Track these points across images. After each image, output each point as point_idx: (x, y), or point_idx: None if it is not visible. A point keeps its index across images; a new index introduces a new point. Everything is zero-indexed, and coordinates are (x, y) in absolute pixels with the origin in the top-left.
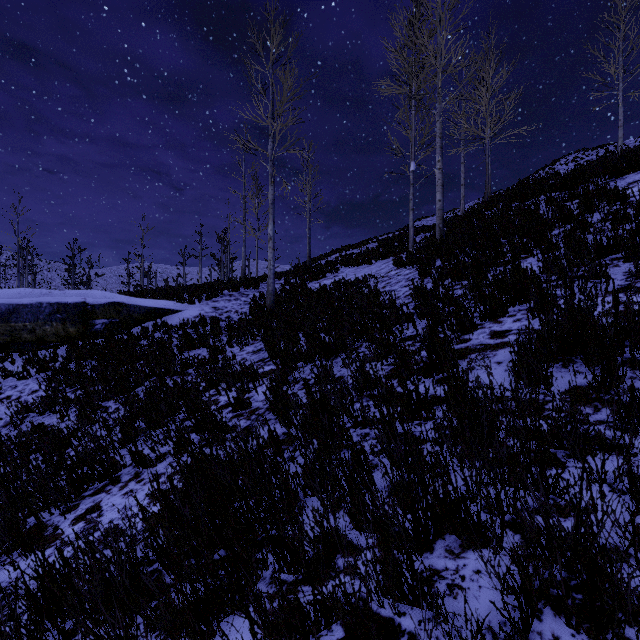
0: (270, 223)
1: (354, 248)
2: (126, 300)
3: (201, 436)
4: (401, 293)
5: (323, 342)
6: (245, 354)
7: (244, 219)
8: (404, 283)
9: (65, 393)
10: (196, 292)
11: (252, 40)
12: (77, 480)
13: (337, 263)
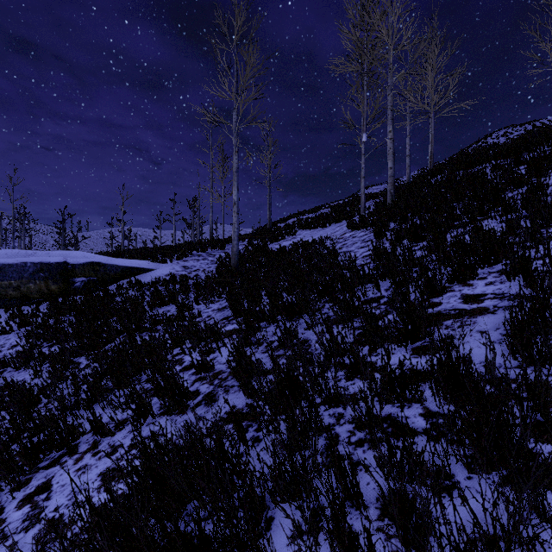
0: (234, 189)
1: (309, 213)
2: (104, 260)
3: (161, 404)
4: (358, 254)
5: (286, 303)
6: (210, 311)
7: (211, 187)
8: (360, 244)
9: (40, 349)
10: (168, 252)
11: (218, 21)
12: (32, 450)
13: (294, 226)
